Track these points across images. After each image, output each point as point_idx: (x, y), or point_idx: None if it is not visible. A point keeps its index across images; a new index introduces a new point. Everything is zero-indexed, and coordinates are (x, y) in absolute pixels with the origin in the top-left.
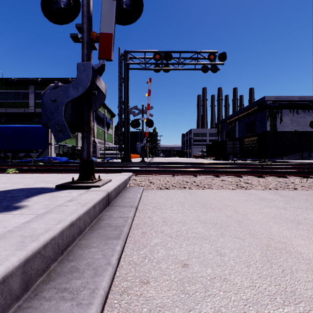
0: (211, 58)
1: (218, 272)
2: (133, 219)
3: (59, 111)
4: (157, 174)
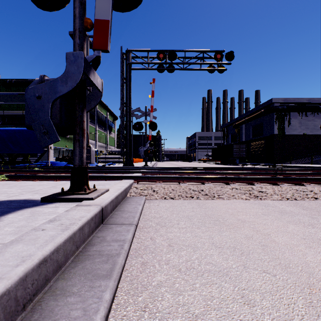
0: (217, 58)
1: None
2: (132, 241)
3: (45, 109)
4: (161, 182)
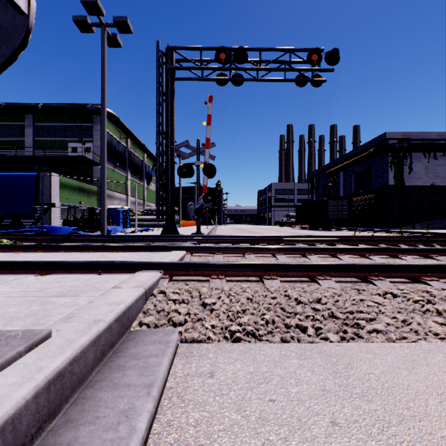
0: (312, 60)
1: None
2: None
3: None
4: (221, 277)
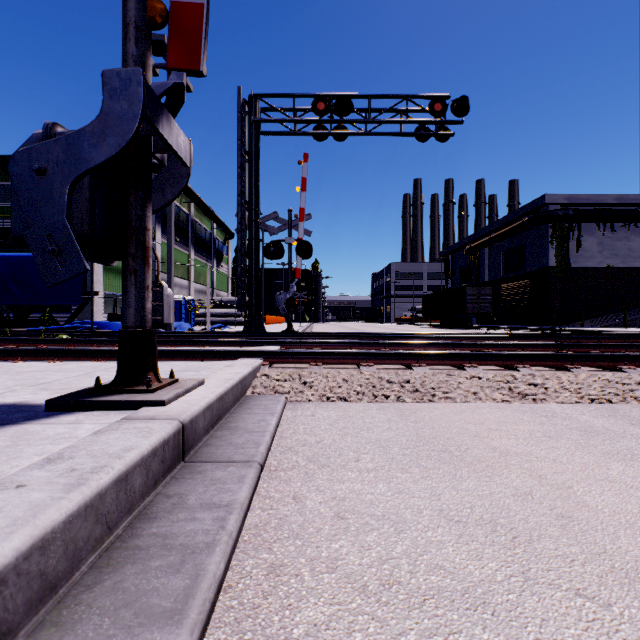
0: (435, 110)
1: None
2: (249, 506)
3: (56, 200)
4: (319, 363)
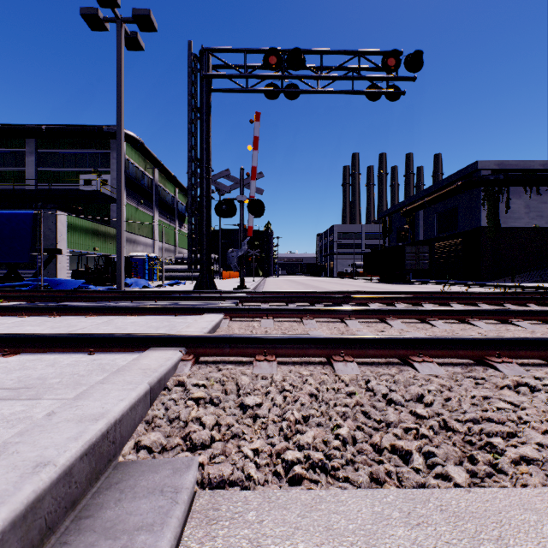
0: (389, 65)
1: None
2: None
3: None
4: (270, 359)
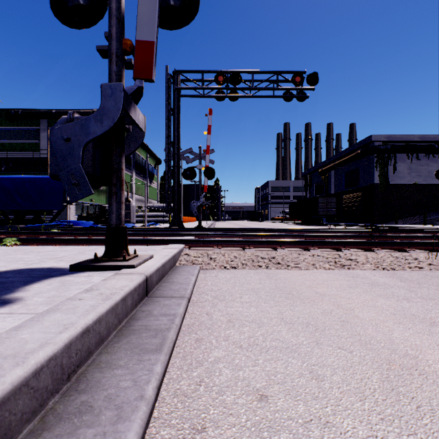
0: (296, 81)
1: (315, 409)
2: (184, 317)
3: (75, 155)
4: (220, 247)
